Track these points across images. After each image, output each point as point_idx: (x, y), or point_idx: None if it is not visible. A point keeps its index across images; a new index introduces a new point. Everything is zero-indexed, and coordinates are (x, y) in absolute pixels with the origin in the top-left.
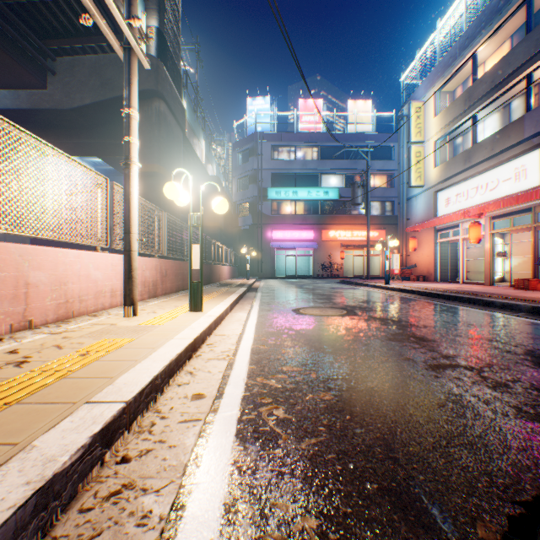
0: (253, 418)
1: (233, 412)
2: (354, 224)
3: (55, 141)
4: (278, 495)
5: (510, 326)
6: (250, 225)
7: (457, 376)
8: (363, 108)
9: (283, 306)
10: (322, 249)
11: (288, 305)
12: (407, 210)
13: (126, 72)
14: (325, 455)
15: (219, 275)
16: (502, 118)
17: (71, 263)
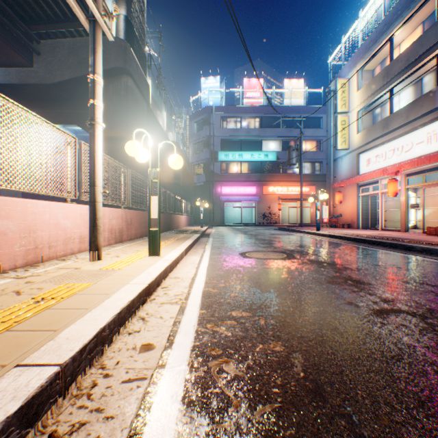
0: (202, 375)
1: (181, 367)
2: (289, 181)
3: (40, 111)
4: None
5: (434, 269)
6: (203, 182)
7: (403, 323)
8: (296, 86)
9: (231, 250)
10: (263, 201)
11: (236, 249)
12: (333, 169)
13: (91, 42)
14: (282, 431)
15: (178, 223)
16: (415, 91)
17: (40, 213)
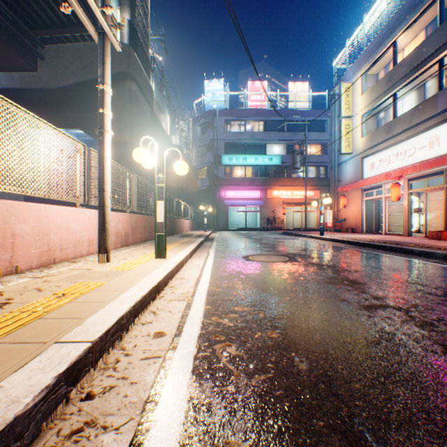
0: (208, 355)
1: (190, 349)
2: (294, 185)
3: (44, 115)
4: (231, 433)
5: (428, 270)
6: (207, 186)
7: (388, 316)
8: (301, 89)
9: (234, 254)
10: (267, 206)
11: (239, 253)
12: (338, 173)
13: (100, 54)
14: (273, 391)
15: (181, 227)
16: (418, 96)
17: (53, 217)
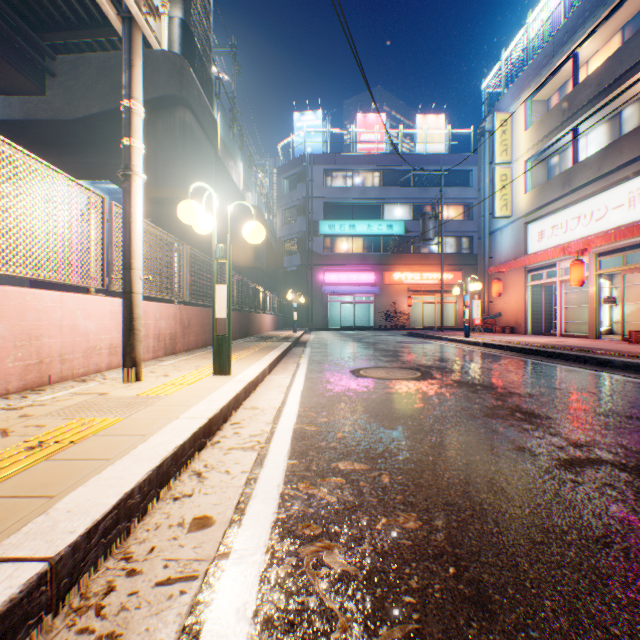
0: (288, 572)
1: (254, 557)
2: (424, 265)
3: (56, 160)
4: None
5: None
6: (297, 266)
7: (608, 482)
8: (434, 124)
9: (337, 366)
10: (385, 294)
11: (345, 365)
12: (489, 246)
13: (125, 51)
14: None
15: (260, 326)
16: (611, 131)
17: (47, 309)
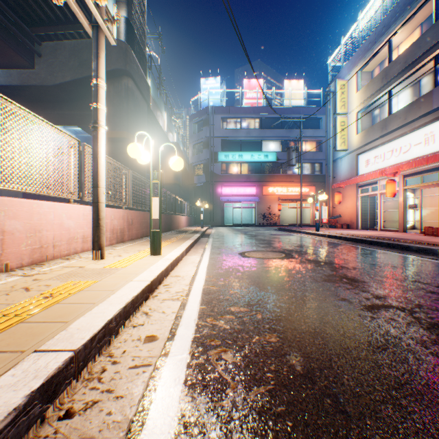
0: (202, 362)
1: (183, 355)
2: (289, 182)
3: (41, 112)
4: None
5: (428, 268)
6: (203, 183)
7: (392, 317)
8: (296, 86)
9: (230, 250)
10: (263, 202)
11: (235, 249)
12: (333, 170)
13: (94, 47)
14: (274, 407)
15: (178, 223)
16: (413, 93)
17: (45, 213)
